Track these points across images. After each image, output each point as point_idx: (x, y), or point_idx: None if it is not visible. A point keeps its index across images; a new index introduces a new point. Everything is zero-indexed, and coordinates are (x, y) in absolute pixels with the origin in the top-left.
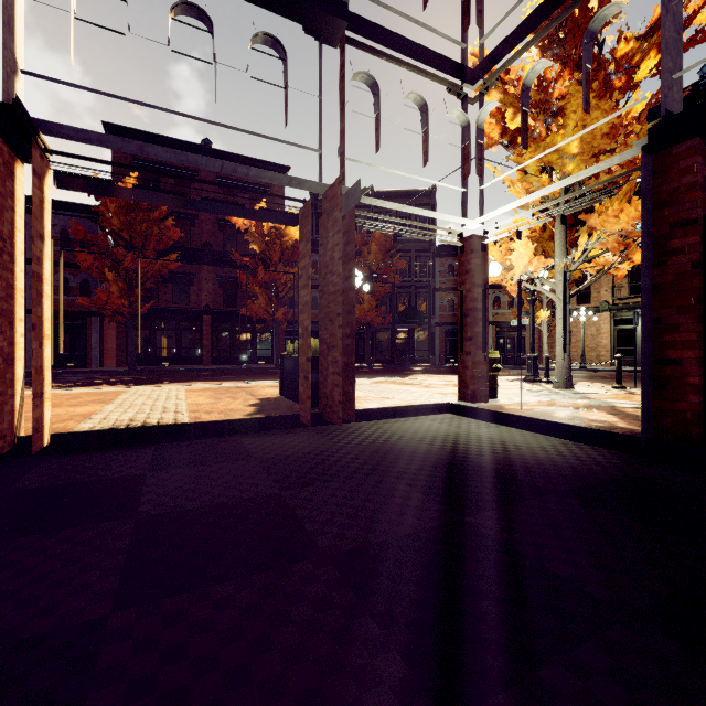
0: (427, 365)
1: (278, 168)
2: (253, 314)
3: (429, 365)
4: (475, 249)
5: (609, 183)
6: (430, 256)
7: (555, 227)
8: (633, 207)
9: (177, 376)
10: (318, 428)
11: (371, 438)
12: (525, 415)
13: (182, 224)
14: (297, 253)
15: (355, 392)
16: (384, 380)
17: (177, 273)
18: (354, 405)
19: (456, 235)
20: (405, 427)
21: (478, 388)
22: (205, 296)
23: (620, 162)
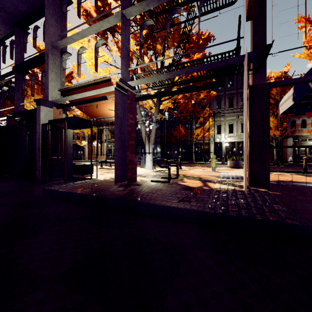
0: None
1: None
2: None
3: None
4: None
5: None
6: None
7: None
8: None
9: None
10: None
11: None
12: None
13: None
14: None
15: None
16: None
17: None
18: None
19: None
20: None
21: None
22: None
23: None
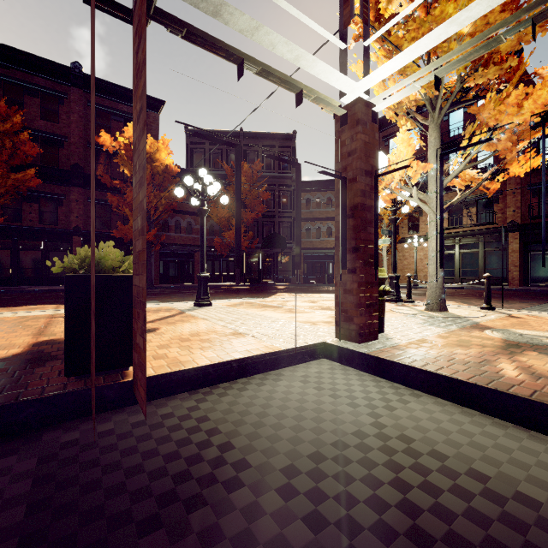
0: (289, 284)
1: (153, 101)
2: (124, 236)
3: (291, 284)
4: (363, 120)
5: (482, 90)
6: (291, 191)
7: (429, 134)
8: (547, 88)
9: (19, 298)
10: (65, 431)
11: (159, 486)
12: (461, 375)
13: (50, 145)
14: (167, 178)
15: (201, 321)
16: (245, 301)
17: (43, 192)
18: (144, 380)
19: (331, 112)
20: (255, 411)
21: (365, 321)
22: (76, 217)
23: (514, 48)
